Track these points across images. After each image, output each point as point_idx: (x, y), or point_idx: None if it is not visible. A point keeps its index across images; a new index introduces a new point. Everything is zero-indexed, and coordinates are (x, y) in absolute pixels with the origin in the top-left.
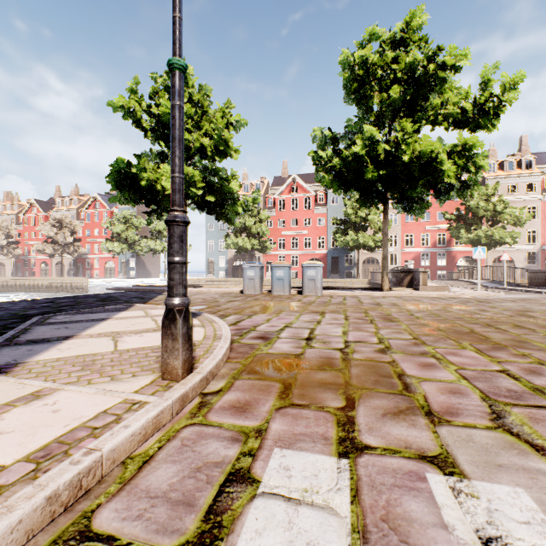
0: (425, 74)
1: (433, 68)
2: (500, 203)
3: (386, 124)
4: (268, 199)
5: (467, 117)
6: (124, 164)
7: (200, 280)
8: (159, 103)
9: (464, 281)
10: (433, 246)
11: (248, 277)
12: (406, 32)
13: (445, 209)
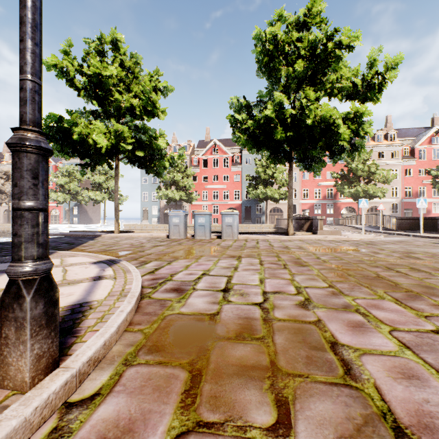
0: (324, 51)
1: (331, 46)
2: (373, 166)
3: (291, 94)
4: (193, 158)
5: (357, 90)
6: (56, 118)
7: (135, 225)
8: (91, 65)
9: (349, 226)
10: (324, 198)
11: (174, 224)
12: (308, 17)
13: (332, 170)
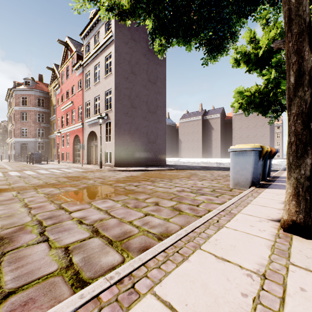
0: None
1: None
2: None
3: None
4: None
5: None
6: None
7: None
8: None
9: None
10: None
11: None
12: None
13: None
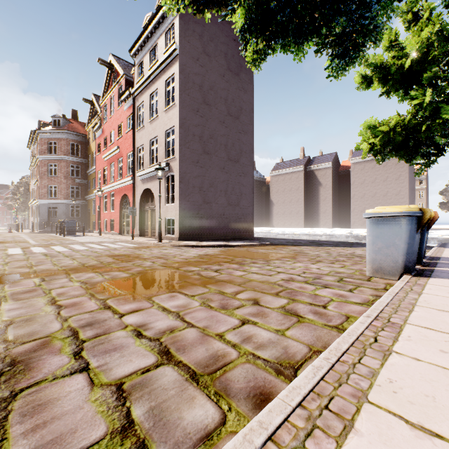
0: None
1: None
2: None
3: None
4: None
5: None
6: None
7: None
8: None
9: None
10: None
11: None
12: None
13: None
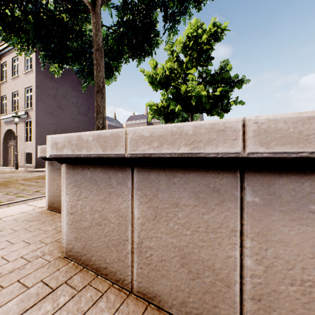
0: None
1: None
2: None
3: None
4: None
5: None
6: None
7: None
8: None
9: None
10: None
11: None
12: None
13: None
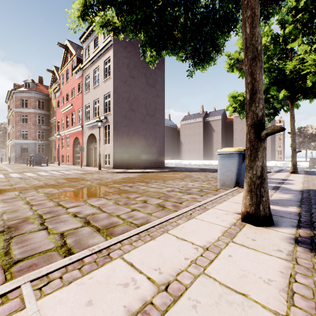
0: None
1: None
2: None
3: None
4: None
5: None
6: None
7: None
8: None
9: None
10: None
11: None
12: None
13: None
